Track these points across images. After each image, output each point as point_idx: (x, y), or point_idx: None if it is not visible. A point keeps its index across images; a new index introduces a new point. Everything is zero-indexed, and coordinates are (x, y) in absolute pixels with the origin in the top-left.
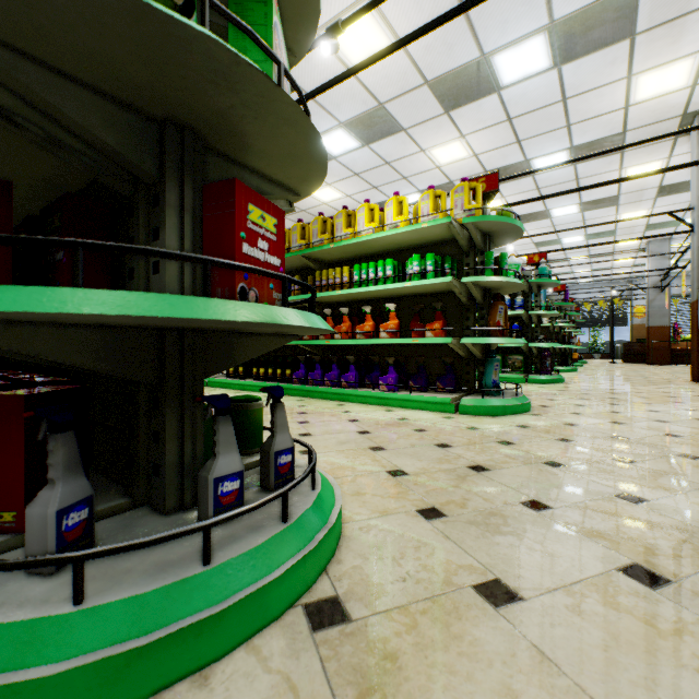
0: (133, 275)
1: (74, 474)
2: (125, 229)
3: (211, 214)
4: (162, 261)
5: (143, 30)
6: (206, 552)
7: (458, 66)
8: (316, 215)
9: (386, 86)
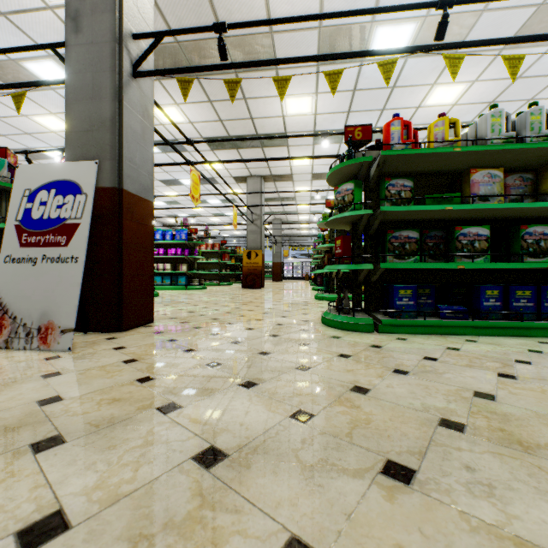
0: None
1: None
2: None
3: None
4: None
5: None
6: None
7: None
8: (271, 172)
9: (421, 118)
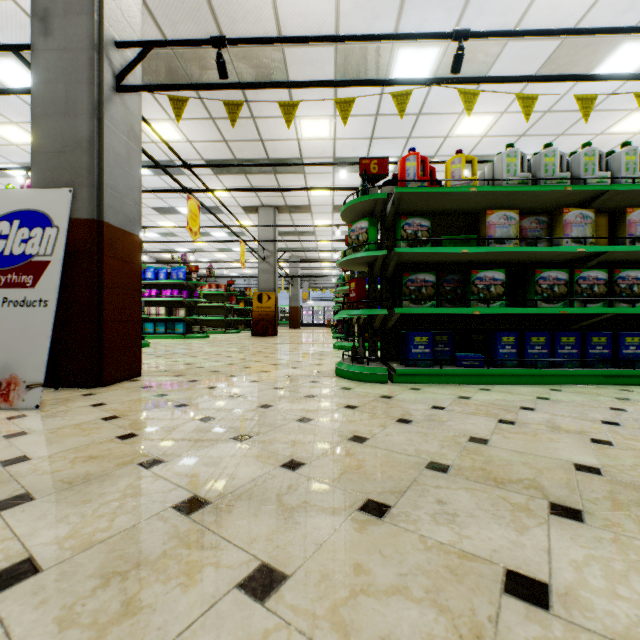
0: None
1: None
2: None
3: None
4: None
5: None
6: None
7: (488, 154)
8: (286, 202)
9: (450, 149)
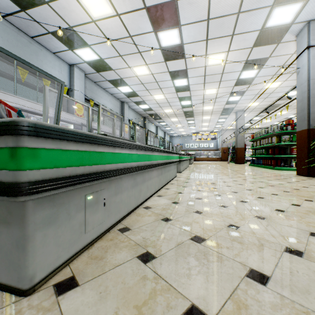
0: (285, 153)
1: (283, 163)
2: (285, 149)
3: (291, 150)
4: (287, 152)
5: (286, 144)
6: (290, 167)
7: None
8: None
9: None
